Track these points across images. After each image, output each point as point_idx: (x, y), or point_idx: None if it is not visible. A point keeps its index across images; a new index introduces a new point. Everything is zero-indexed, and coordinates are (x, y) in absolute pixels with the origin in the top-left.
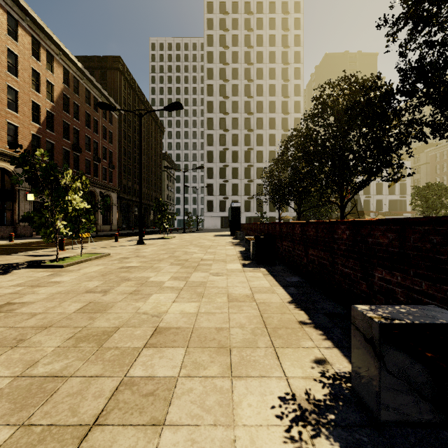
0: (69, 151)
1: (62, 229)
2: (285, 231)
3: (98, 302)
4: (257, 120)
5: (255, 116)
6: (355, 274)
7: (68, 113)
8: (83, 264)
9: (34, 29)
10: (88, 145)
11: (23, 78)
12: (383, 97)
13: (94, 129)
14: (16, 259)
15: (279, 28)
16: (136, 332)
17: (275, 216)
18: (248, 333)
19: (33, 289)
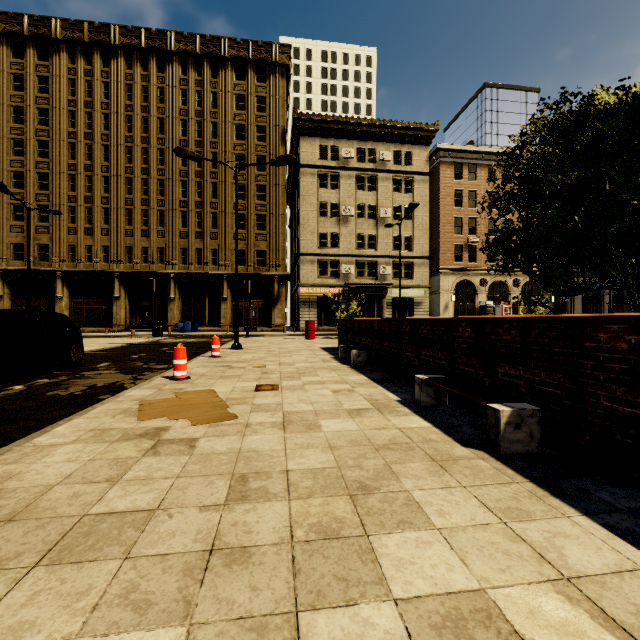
0: None
1: None
2: None
3: None
4: None
5: None
6: None
7: None
8: None
9: None
10: None
11: None
12: None
13: None
14: None
15: None
16: None
17: None
18: None
19: None
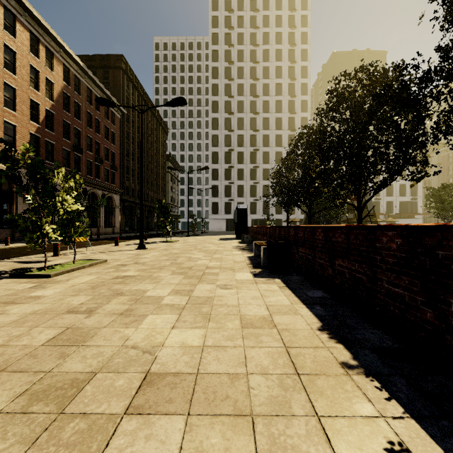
0: (70, 152)
1: (51, 233)
2: (302, 236)
3: (77, 328)
4: (263, 120)
5: (261, 116)
6: (412, 296)
7: (69, 112)
8: (74, 273)
9: (33, 24)
10: (90, 145)
11: (21, 76)
12: (419, 80)
13: (96, 129)
14: (3, 266)
15: (286, 25)
16: (118, 381)
17: (281, 219)
18: (275, 385)
19: (5, 307)
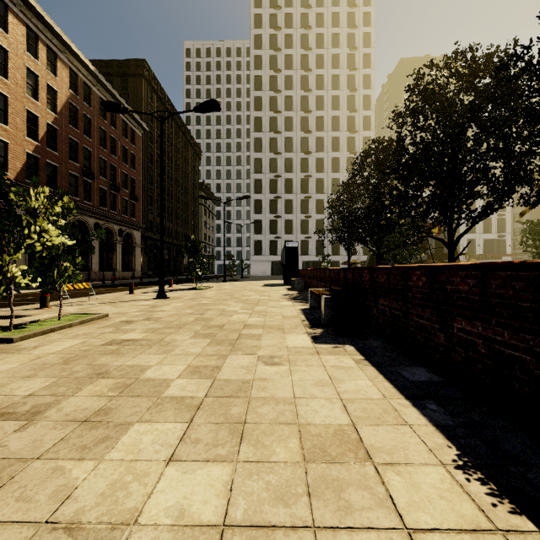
0: (78, 177)
1: (20, 277)
2: (383, 281)
3: None
4: (317, 141)
5: (313, 135)
6: None
7: (77, 128)
8: (52, 336)
9: (30, 16)
10: (103, 169)
11: (15, 80)
12: None
13: (112, 150)
14: None
15: (344, 25)
16: None
17: (339, 260)
18: None
19: None
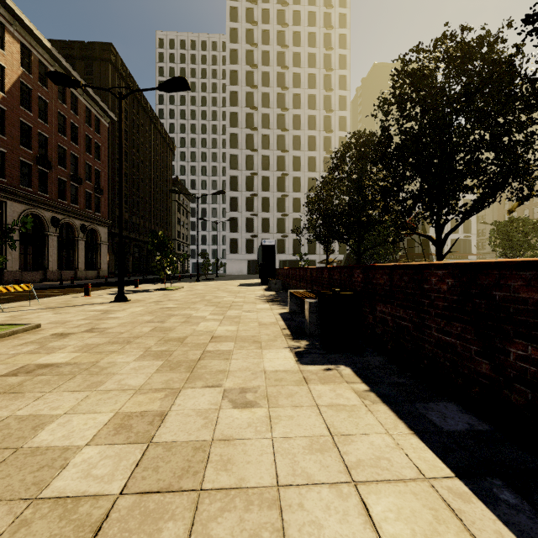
0: (31, 165)
1: None
2: (384, 283)
3: None
4: (294, 139)
5: (290, 133)
6: None
7: (30, 110)
8: None
9: None
10: (63, 159)
11: None
12: None
13: (73, 138)
14: None
15: (321, 24)
16: None
17: (315, 259)
18: None
19: None
